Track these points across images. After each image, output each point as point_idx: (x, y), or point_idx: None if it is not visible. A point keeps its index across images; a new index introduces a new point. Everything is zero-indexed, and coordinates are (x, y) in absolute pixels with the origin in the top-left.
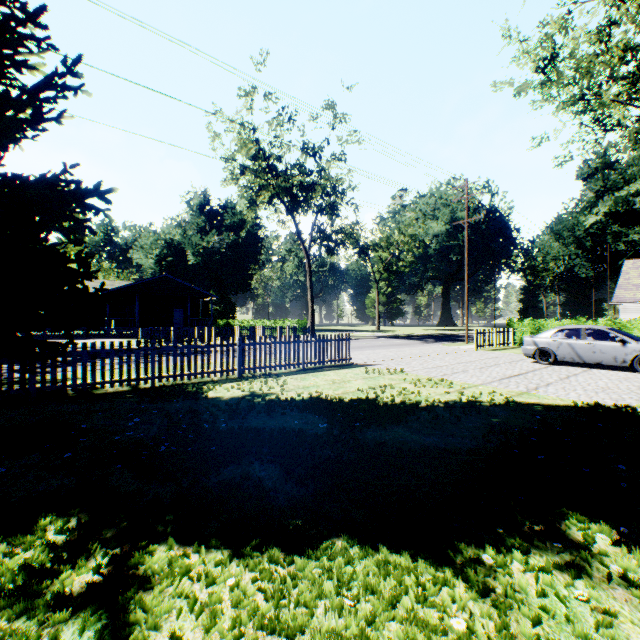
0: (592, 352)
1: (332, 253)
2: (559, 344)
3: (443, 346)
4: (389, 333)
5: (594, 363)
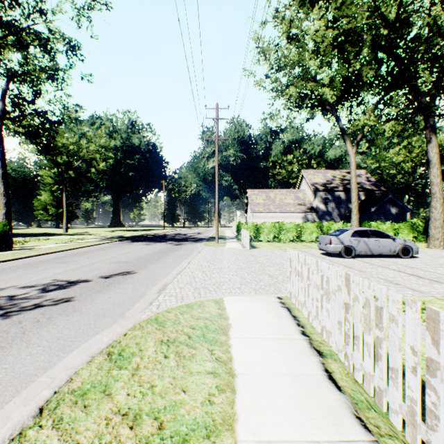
0: (378, 246)
1: (35, 138)
2: (358, 242)
3: (215, 247)
4: (96, 235)
5: (378, 254)
